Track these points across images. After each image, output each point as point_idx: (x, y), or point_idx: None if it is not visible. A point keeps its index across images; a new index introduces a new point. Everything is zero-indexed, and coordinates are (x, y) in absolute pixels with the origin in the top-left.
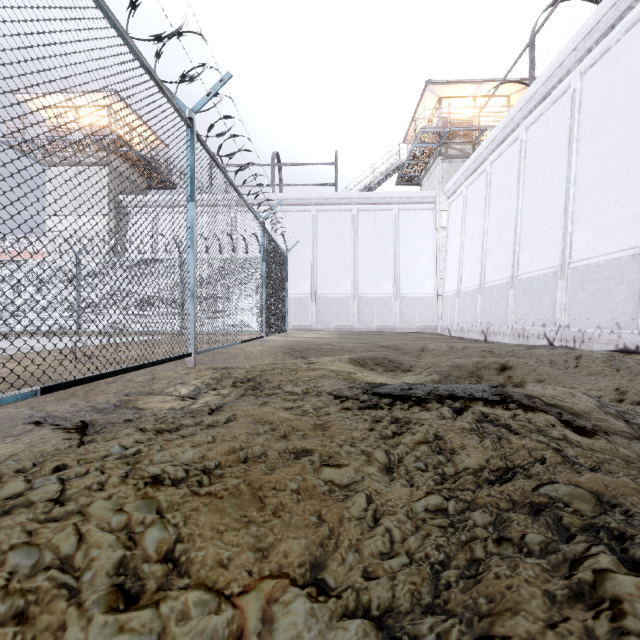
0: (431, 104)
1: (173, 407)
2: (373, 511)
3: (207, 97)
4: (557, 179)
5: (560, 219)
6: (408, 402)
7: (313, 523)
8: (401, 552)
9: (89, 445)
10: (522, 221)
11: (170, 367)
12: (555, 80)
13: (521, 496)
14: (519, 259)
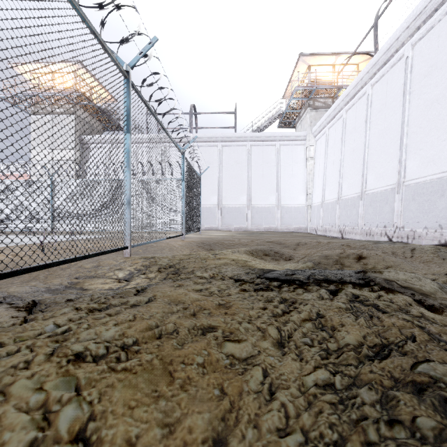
0: (303, 70)
1: (111, 288)
2: (269, 385)
3: (139, 55)
4: (394, 121)
5: (397, 150)
6: (293, 285)
7: (216, 396)
8: (296, 429)
9: (28, 324)
10: (369, 152)
11: (112, 257)
12: (393, 50)
13: (401, 373)
14: (366, 179)
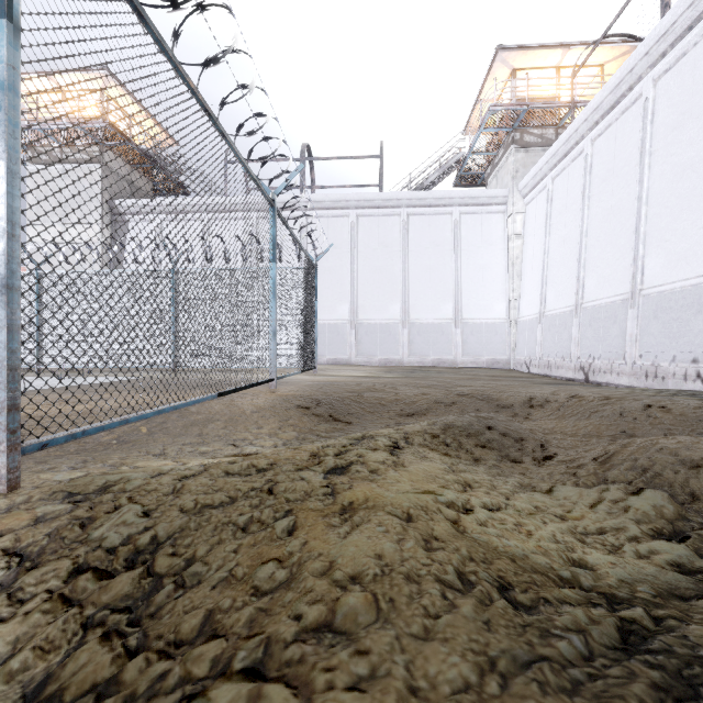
0: (501, 79)
1: None
2: None
3: None
4: None
5: None
6: None
7: None
8: None
9: None
10: (649, 212)
11: None
12: None
13: None
14: (644, 266)
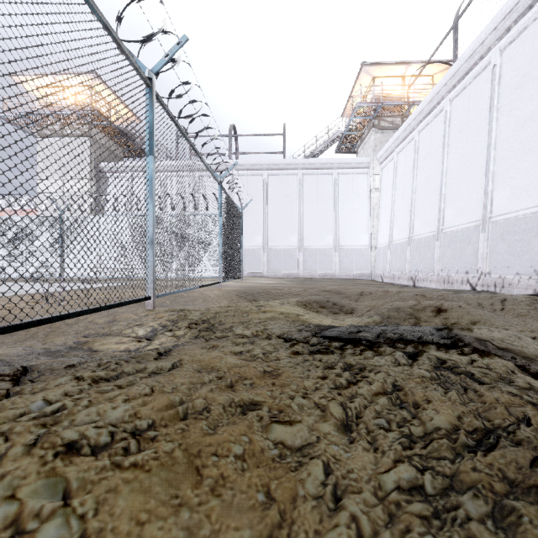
0: (366, 83)
1: (128, 349)
2: (333, 487)
3: (165, 59)
4: (479, 144)
5: (481, 179)
6: (359, 346)
7: (260, 503)
8: None
9: (8, 400)
10: (447, 182)
11: (131, 309)
12: (477, 57)
13: (517, 473)
14: (444, 215)
